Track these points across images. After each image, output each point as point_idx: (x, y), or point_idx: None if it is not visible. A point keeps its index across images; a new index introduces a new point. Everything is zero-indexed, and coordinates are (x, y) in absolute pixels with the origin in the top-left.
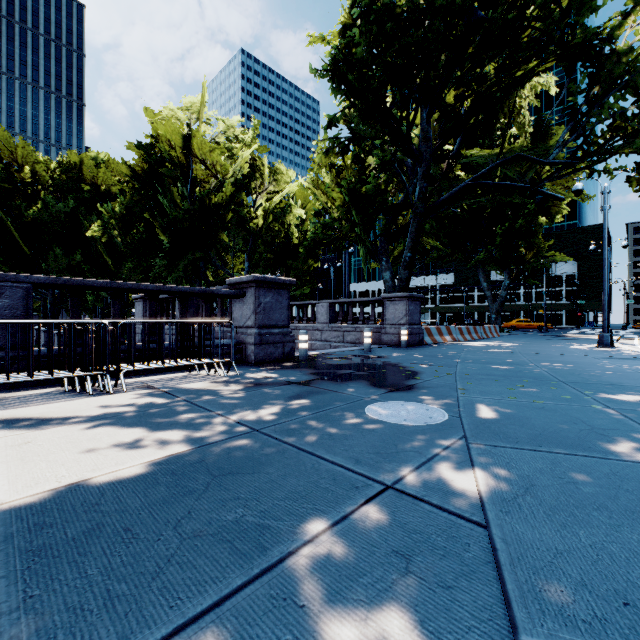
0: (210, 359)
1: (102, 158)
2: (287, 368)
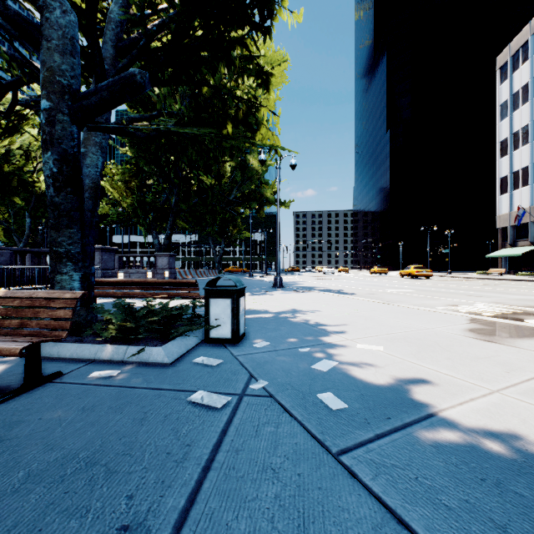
0: None
1: None
2: None
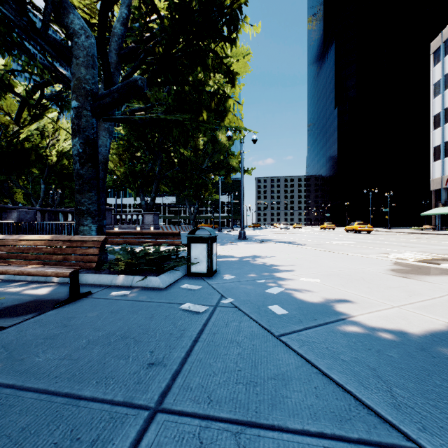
0: None
1: None
2: None
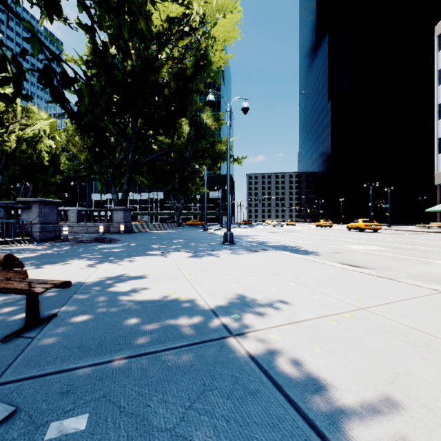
0: (19, 238)
1: None
2: (60, 242)
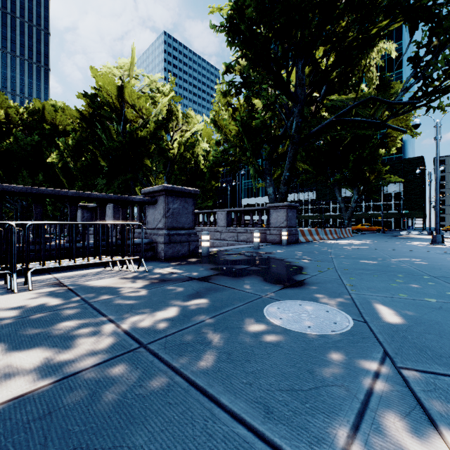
0: (121, 257)
1: (59, 105)
2: (191, 263)
